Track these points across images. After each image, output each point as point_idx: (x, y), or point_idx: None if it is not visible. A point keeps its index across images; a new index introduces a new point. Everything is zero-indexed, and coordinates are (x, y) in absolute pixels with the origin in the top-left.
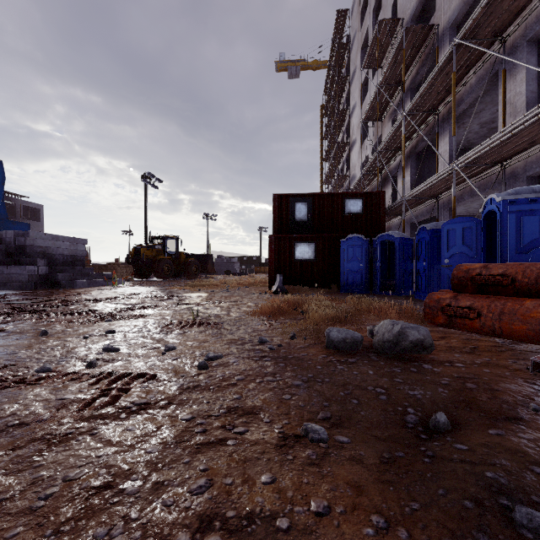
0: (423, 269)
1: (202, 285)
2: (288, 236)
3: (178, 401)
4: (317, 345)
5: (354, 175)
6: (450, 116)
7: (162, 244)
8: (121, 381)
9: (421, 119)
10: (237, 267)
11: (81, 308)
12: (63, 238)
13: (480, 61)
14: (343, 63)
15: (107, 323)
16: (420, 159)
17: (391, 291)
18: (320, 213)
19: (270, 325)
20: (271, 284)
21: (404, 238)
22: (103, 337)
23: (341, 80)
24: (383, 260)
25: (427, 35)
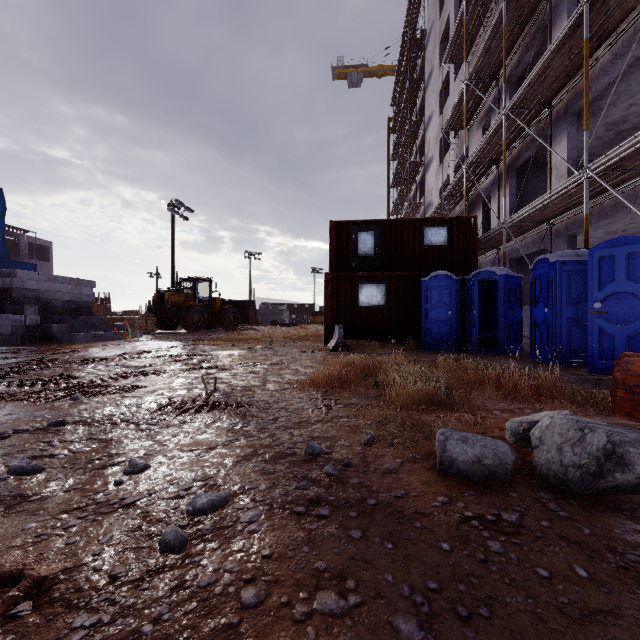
0: (543, 318)
1: (237, 339)
2: (349, 275)
3: None
4: (419, 463)
5: (431, 201)
6: (568, 111)
7: (192, 287)
8: None
9: (527, 119)
10: (286, 316)
11: (58, 373)
12: (63, 279)
13: (617, 30)
14: (416, 64)
15: (68, 403)
16: (521, 176)
17: (493, 348)
18: (391, 245)
19: (327, 410)
20: (327, 339)
21: (511, 275)
22: (38, 434)
23: (414, 85)
24: (479, 306)
25: (535, 6)
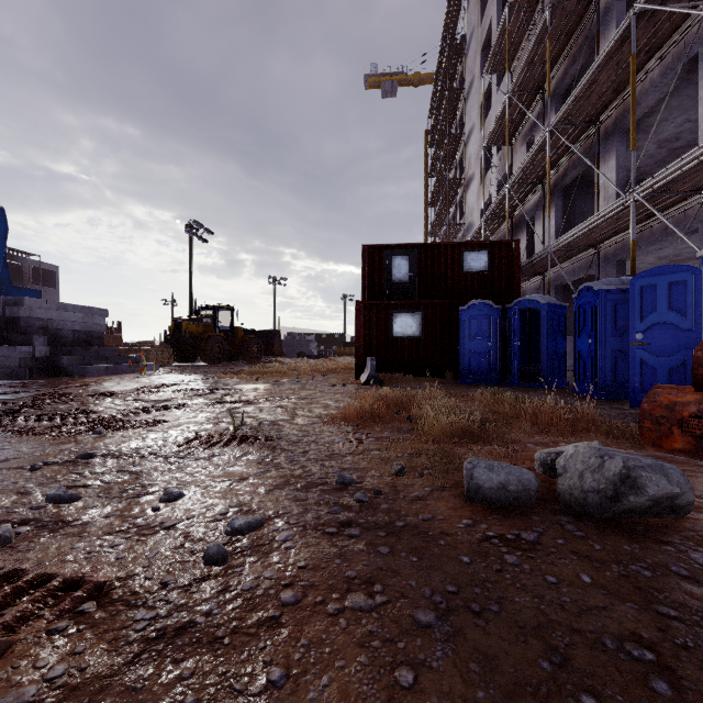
0: (587, 350)
1: (262, 372)
2: (383, 303)
3: (115, 697)
4: (448, 491)
5: (472, 222)
6: (617, 128)
7: (212, 316)
8: (9, 611)
9: (573, 136)
10: (313, 347)
11: (75, 408)
12: (73, 307)
13: (667, 43)
14: (456, 73)
15: (92, 437)
16: (568, 196)
17: (535, 382)
18: (427, 271)
19: (358, 443)
20: (359, 372)
21: (554, 304)
22: (68, 466)
23: (453, 95)
24: (521, 336)
25: (582, 15)
